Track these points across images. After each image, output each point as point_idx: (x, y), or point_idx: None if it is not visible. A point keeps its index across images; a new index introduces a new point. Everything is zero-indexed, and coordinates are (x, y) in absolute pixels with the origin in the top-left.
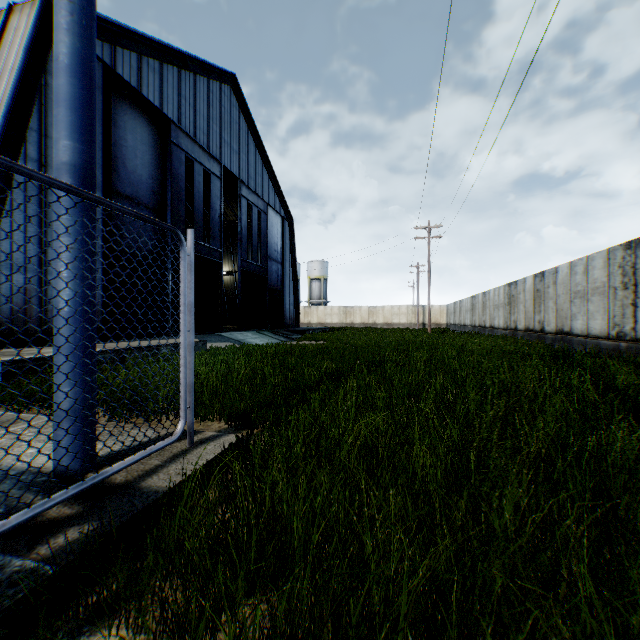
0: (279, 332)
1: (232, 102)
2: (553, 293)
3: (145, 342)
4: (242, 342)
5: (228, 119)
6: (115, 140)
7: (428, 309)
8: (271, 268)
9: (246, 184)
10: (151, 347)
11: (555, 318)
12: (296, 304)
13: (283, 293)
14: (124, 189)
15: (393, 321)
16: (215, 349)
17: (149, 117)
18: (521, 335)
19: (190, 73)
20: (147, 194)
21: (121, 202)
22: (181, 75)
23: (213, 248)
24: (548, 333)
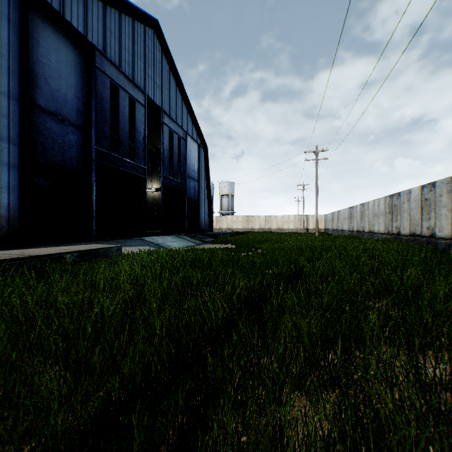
0: (195, 236)
1: (155, 44)
2: (447, 201)
3: (55, 248)
4: (161, 245)
5: (152, 58)
6: (37, 58)
7: (316, 217)
8: (189, 184)
9: (168, 114)
10: (52, 255)
11: (450, 224)
12: (210, 214)
13: (199, 205)
14: (47, 105)
15: (284, 227)
16: (127, 255)
17: (75, 43)
18: (405, 239)
19: (115, 11)
20: (72, 112)
21: (44, 117)
22: (106, 10)
23: (137, 165)
24: (440, 238)
